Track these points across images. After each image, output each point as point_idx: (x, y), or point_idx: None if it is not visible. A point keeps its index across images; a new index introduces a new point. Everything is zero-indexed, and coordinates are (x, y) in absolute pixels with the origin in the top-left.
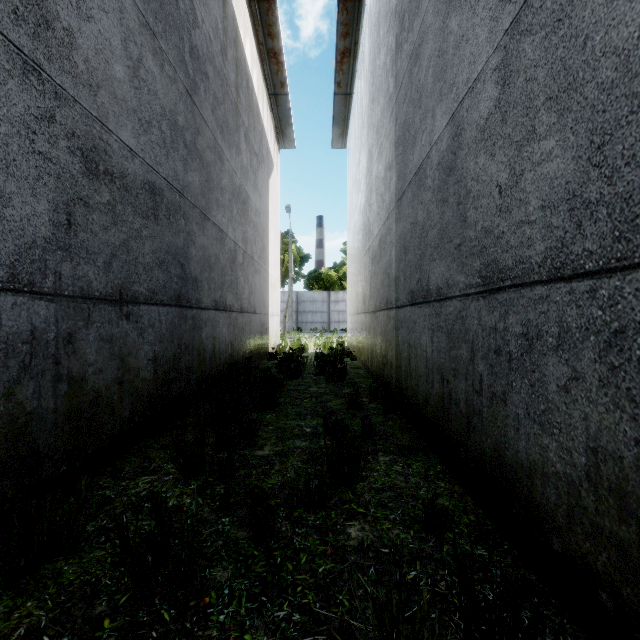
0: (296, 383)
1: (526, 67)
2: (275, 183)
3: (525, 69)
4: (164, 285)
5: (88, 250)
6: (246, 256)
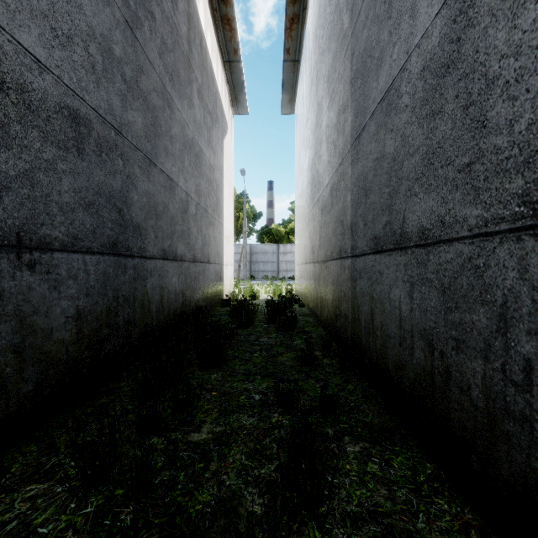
0: (247, 332)
1: None
2: (229, 144)
3: None
4: (93, 230)
5: None
6: (199, 208)
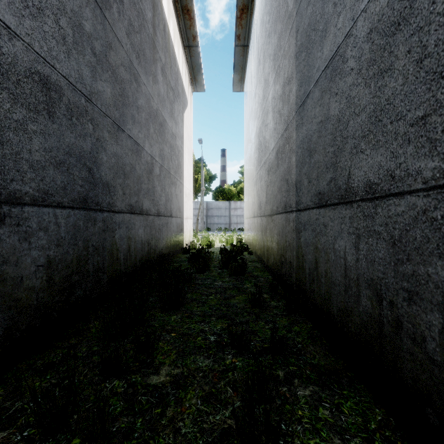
0: (203, 277)
1: None
2: (189, 117)
3: None
4: (63, 187)
5: None
6: (163, 169)
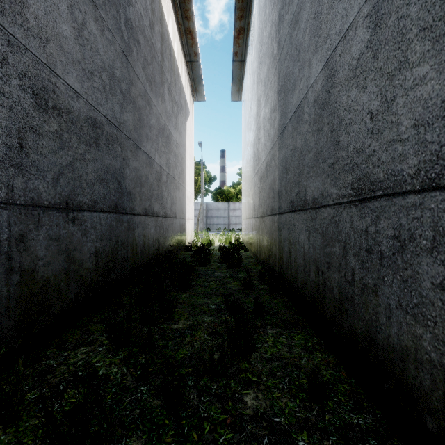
0: (205, 269)
1: (398, 7)
2: (190, 125)
3: (397, 9)
4: (104, 197)
5: (38, 168)
6: (169, 176)
